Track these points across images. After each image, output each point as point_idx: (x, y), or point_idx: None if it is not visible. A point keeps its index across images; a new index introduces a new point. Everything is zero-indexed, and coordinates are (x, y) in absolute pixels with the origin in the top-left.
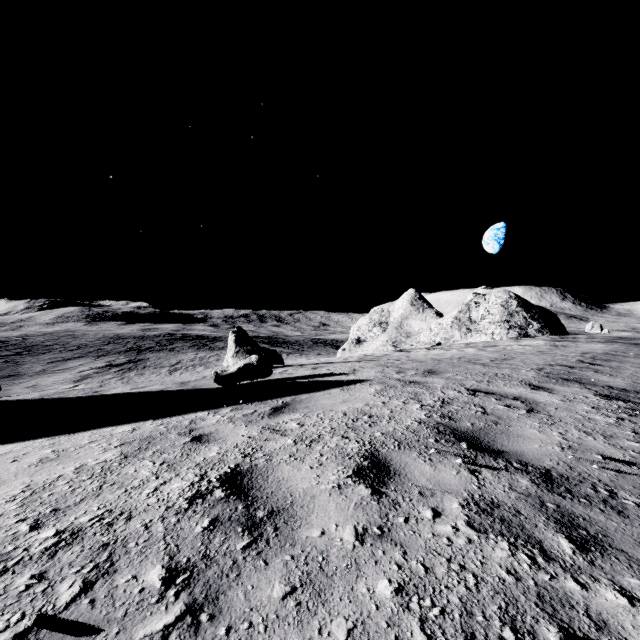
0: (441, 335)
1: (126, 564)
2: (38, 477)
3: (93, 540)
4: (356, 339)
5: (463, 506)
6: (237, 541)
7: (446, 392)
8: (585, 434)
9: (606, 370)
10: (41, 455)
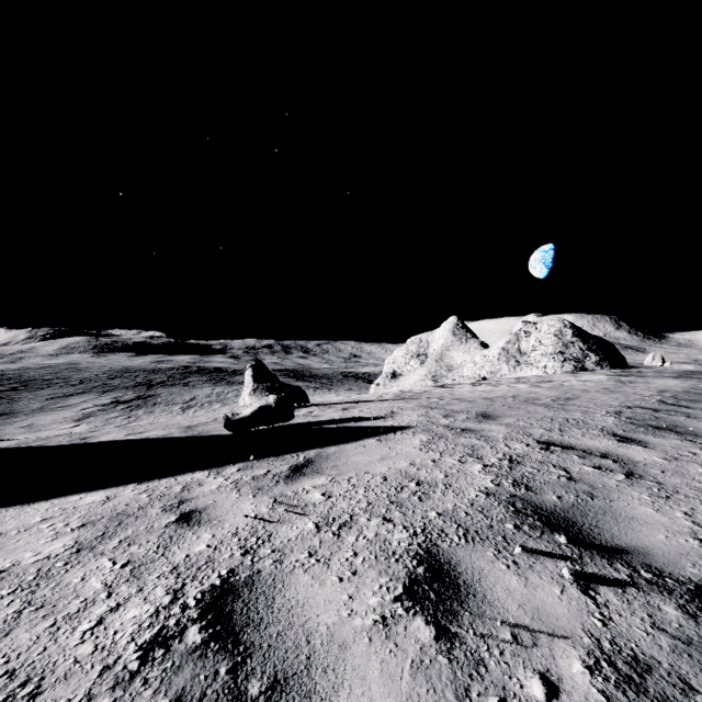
0: (487, 368)
1: None
2: None
3: None
4: (391, 373)
5: (591, 669)
6: None
7: (511, 445)
8: None
9: (699, 414)
10: None
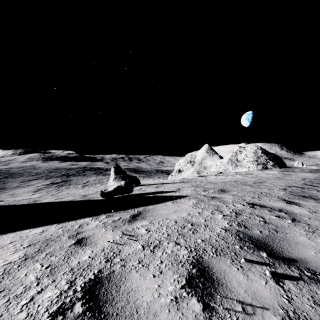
0: (222, 168)
1: None
2: None
3: None
4: (178, 170)
5: None
6: None
7: (236, 205)
8: None
9: None
10: None
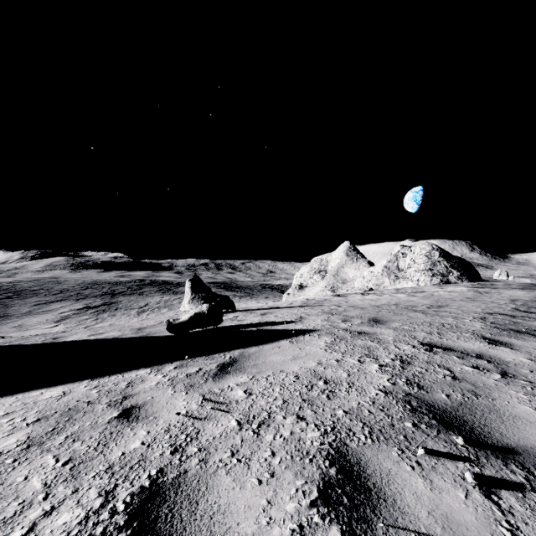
0: (373, 282)
1: None
2: None
3: None
4: (299, 285)
5: None
6: None
7: (400, 347)
8: None
9: None
10: None
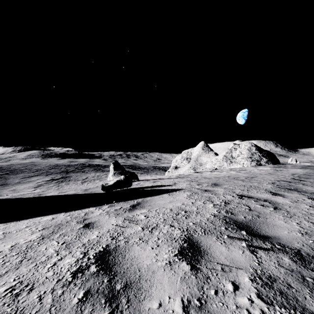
0: (217, 164)
1: None
2: None
3: (1, 311)
4: (175, 166)
5: (252, 280)
6: (100, 313)
7: (226, 196)
8: (312, 224)
9: (308, 183)
10: None
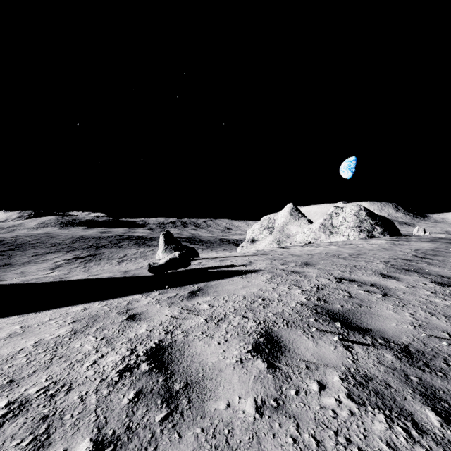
0: (311, 236)
1: (60, 437)
2: (4, 350)
3: (36, 412)
4: (251, 239)
5: (342, 379)
6: (156, 413)
7: (319, 280)
8: (430, 314)
9: (435, 263)
10: (11, 330)
